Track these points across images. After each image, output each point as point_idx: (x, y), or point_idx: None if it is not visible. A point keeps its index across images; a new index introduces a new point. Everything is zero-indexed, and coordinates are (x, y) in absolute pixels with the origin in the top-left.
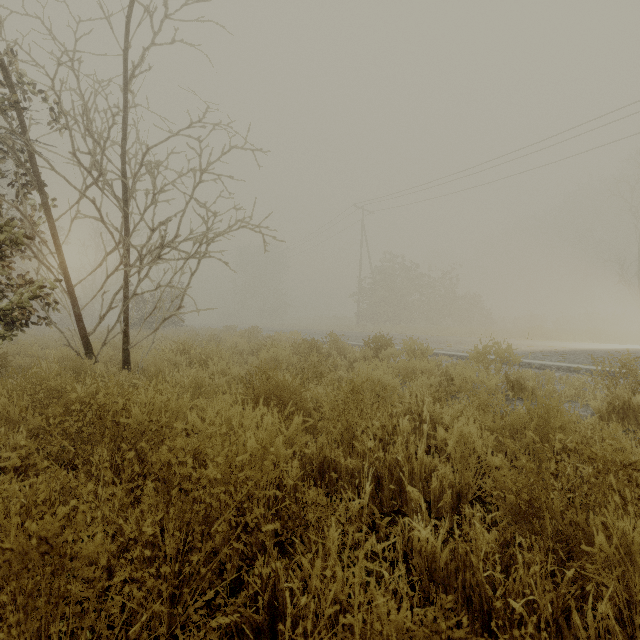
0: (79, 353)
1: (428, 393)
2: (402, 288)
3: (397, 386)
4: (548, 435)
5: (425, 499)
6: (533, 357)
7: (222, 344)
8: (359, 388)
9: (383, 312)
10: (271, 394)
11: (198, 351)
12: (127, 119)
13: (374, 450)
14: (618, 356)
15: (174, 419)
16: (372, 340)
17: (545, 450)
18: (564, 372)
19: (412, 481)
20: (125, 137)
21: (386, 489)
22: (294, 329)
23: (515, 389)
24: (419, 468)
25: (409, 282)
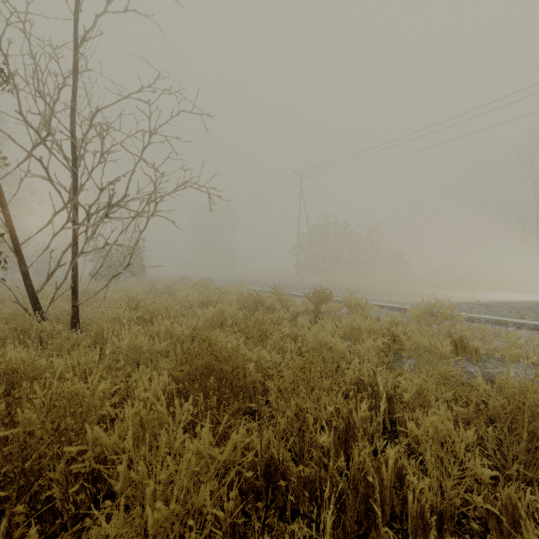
0: (27, 310)
1: (377, 357)
2: (334, 243)
3: (345, 351)
4: (538, 430)
5: (394, 511)
6: (460, 309)
7: (174, 296)
8: (310, 365)
9: (318, 264)
10: (211, 368)
11: (138, 313)
12: (76, 80)
13: (329, 443)
14: (538, 308)
15: (89, 411)
16: (313, 294)
17: (534, 447)
18: (493, 325)
19: (380, 495)
20: (74, 98)
21: (349, 509)
22: (242, 279)
23: (458, 348)
24: (389, 479)
25: (341, 238)
